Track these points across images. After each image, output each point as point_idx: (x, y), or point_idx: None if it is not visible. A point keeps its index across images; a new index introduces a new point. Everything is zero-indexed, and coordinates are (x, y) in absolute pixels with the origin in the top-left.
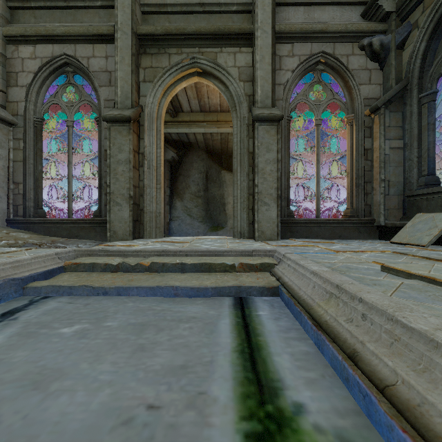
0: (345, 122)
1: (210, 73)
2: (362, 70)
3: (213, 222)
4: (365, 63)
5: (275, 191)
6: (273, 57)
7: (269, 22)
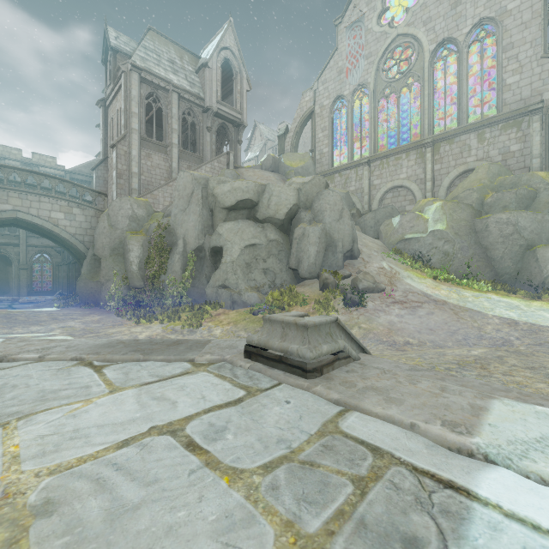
0: (51, 266)
1: (4, 252)
2: (55, 255)
3: (2, 290)
4: (56, 254)
5: (26, 285)
6: (26, 252)
7: (25, 243)
